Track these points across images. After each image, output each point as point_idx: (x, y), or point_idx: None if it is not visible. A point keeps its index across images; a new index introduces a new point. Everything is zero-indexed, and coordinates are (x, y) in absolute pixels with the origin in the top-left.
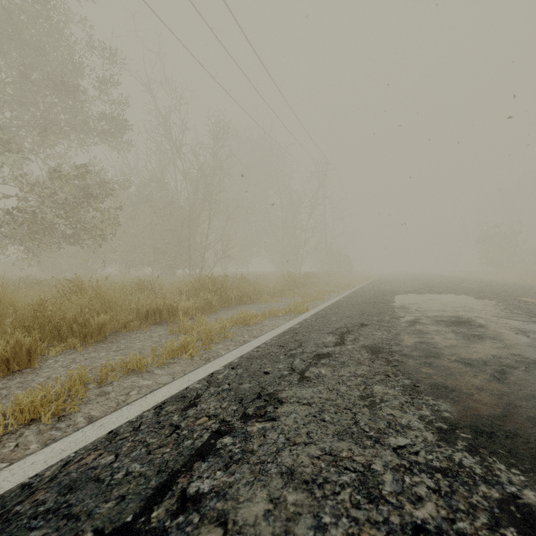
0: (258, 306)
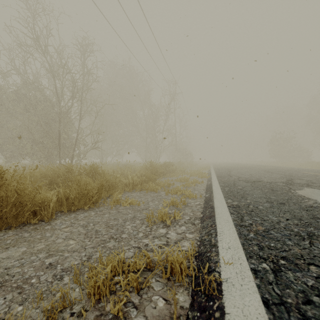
0: (97, 216)
